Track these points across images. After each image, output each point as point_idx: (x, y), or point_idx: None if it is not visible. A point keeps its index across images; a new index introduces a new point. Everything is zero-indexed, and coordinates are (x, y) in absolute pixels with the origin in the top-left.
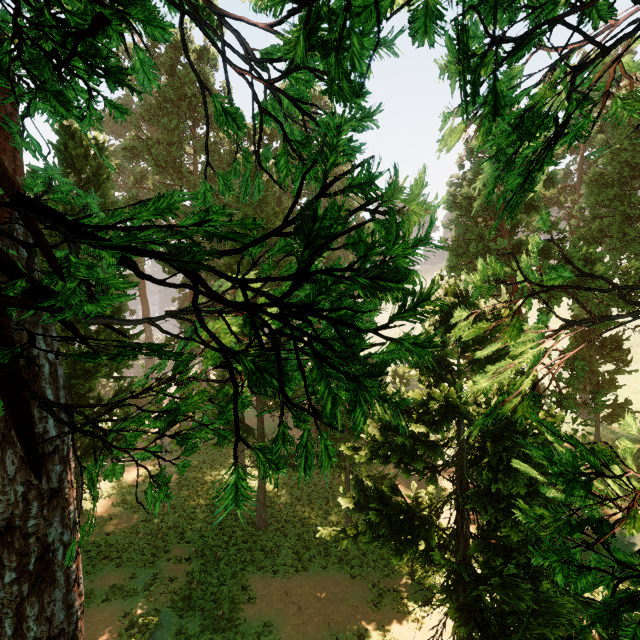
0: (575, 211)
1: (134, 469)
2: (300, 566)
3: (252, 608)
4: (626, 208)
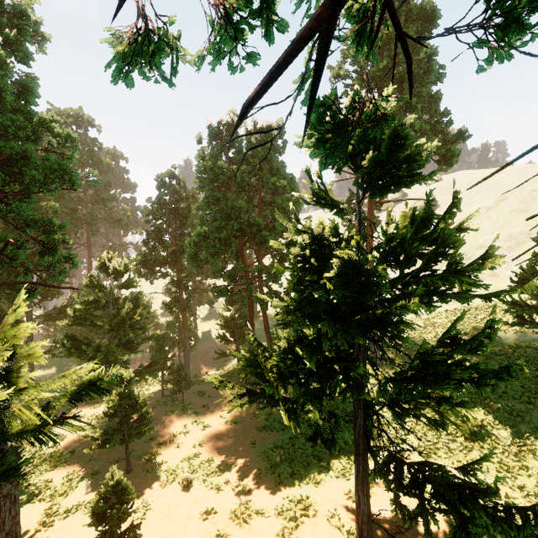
0: None
1: None
2: None
3: None
4: None
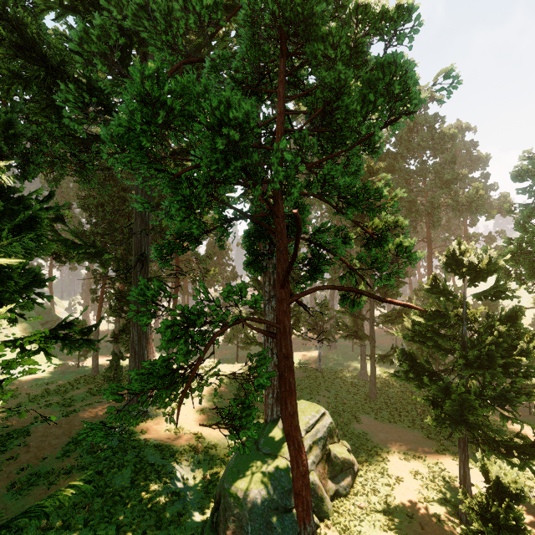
0: None
1: (303, 353)
2: (392, 421)
3: (358, 425)
4: None
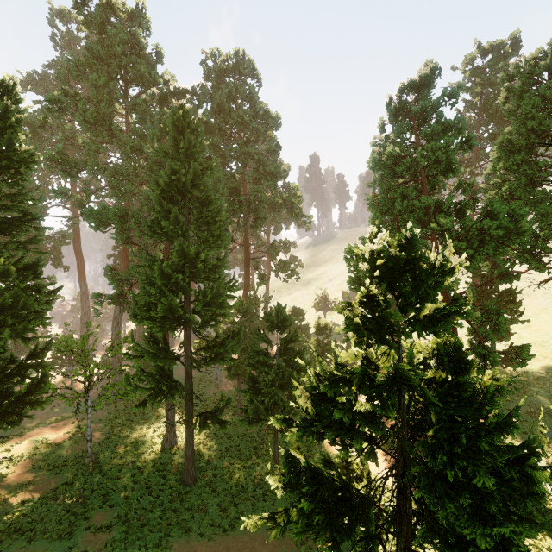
0: (484, 176)
1: (61, 426)
2: (227, 525)
3: None
4: (534, 172)
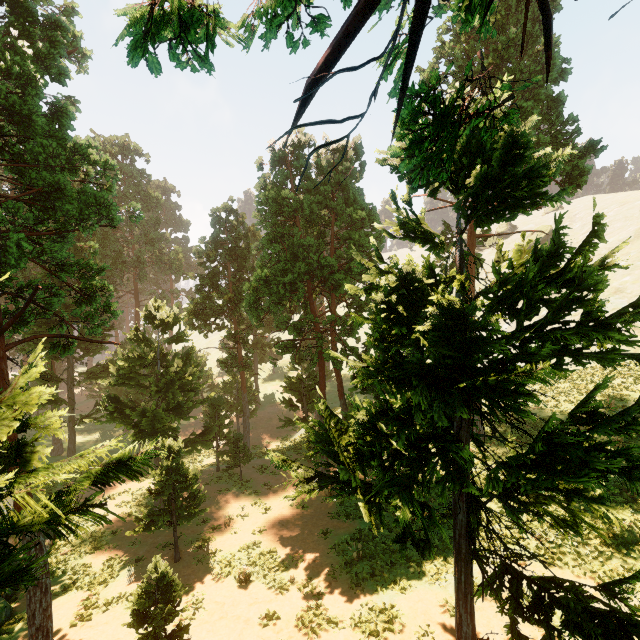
0: None
1: None
2: None
3: None
4: None
